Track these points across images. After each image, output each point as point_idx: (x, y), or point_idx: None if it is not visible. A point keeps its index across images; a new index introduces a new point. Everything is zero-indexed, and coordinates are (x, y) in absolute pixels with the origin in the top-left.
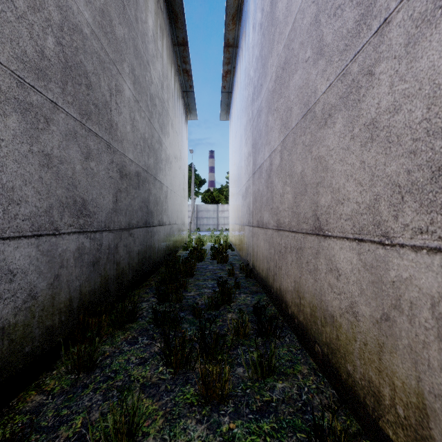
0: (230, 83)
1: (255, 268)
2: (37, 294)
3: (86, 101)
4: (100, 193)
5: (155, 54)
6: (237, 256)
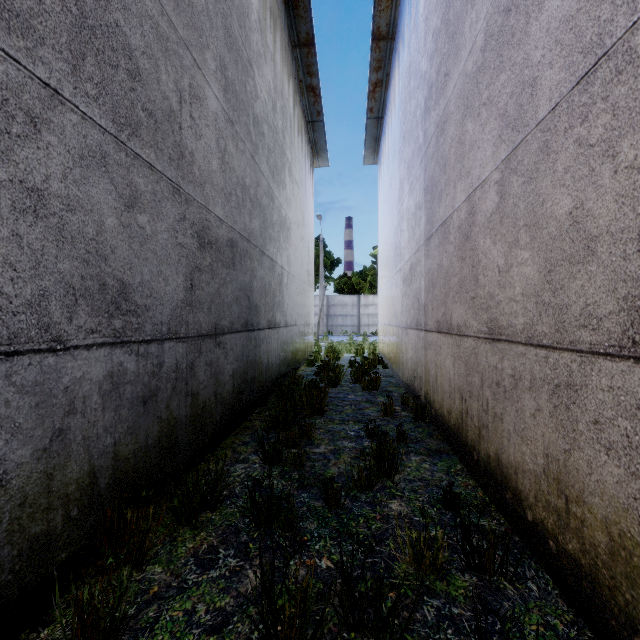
0: (380, 102)
1: (432, 404)
2: (7, 475)
3: (129, 100)
4: (159, 271)
5: (261, 53)
6: (393, 378)
